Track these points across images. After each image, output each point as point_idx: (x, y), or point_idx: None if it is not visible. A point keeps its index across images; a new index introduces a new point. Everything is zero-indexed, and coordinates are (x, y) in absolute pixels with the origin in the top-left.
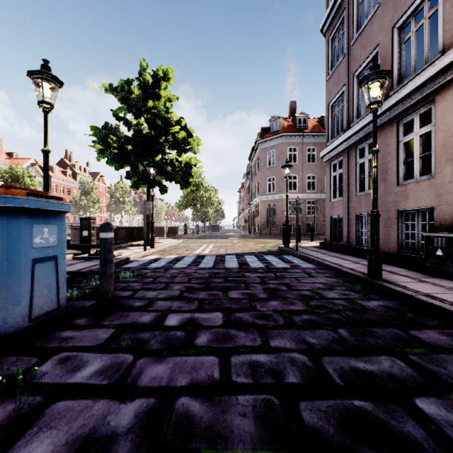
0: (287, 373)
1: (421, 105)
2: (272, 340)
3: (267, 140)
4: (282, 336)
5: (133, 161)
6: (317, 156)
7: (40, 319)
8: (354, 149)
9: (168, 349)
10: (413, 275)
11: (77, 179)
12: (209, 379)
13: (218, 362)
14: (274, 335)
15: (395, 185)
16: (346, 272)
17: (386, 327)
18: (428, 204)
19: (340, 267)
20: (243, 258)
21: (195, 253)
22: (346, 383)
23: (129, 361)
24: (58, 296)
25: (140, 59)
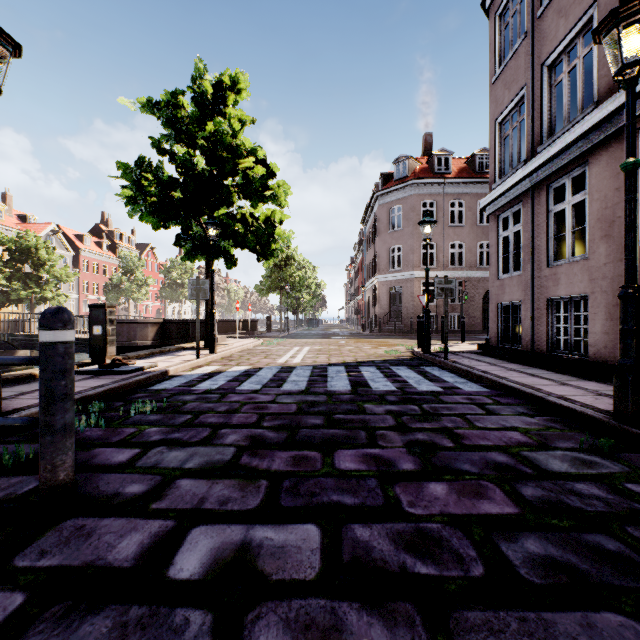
0: None
1: None
2: None
3: (389, 191)
4: None
5: (183, 217)
6: (465, 213)
7: None
8: (545, 189)
9: None
10: None
11: (117, 253)
12: None
13: None
14: None
15: None
16: (557, 405)
17: None
18: None
19: (539, 393)
20: (358, 372)
21: (279, 361)
22: None
23: None
24: None
25: (195, 60)
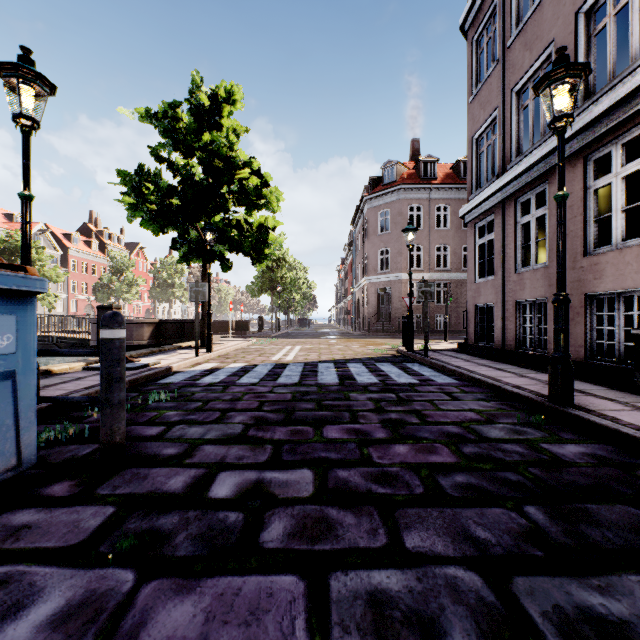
0: (449, 624)
1: (625, 128)
2: (408, 534)
3: (378, 195)
4: (424, 523)
5: (181, 223)
6: (451, 218)
7: None
8: (514, 203)
9: (207, 556)
10: (619, 398)
11: (106, 252)
12: None
13: (304, 591)
14: (410, 522)
15: (580, 256)
16: (510, 392)
17: (610, 501)
18: (638, 285)
19: (498, 383)
20: (346, 368)
21: (273, 359)
22: None
23: (125, 589)
24: (18, 443)
25: (192, 72)
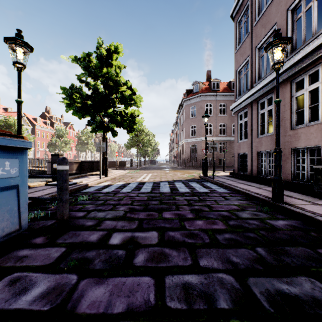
0: (218, 296)
1: (310, 67)
2: (201, 259)
3: (190, 98)
4: (209, 255)
5: (92, 113)
6: (226, 110)
7: (2, 240)
8: (257, 103)
9: (109, 269)
10: (306, 199)
11: (54, 127)
12: (145, 304)
13: (153, 283)
14: (203, 254)
15: (289, 129)
16: (253, 196)
17: (296, 246)
18: (316, 144)
19: (248, 192)
20: (174, 184)
21: (138, 180)
22: (275, 310)
23: (73, 282)
24: (19, 219)
25: (97, 38)
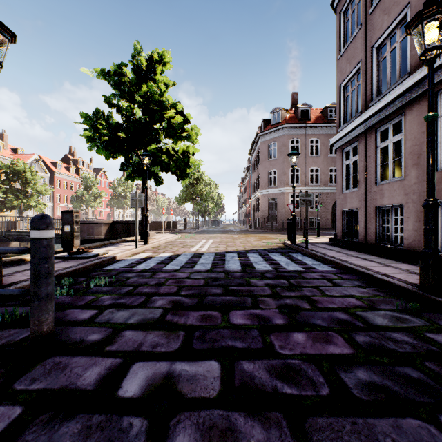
0: None
1: None
2: None
3: (268, 132)
4: (339, 441)
5: (126, 150)
6: (320, 148)
7: None
8: (374, 132)
9: None
10: None
11: (80, 174)
12: None
13: None
14: (324, 438)
15: None
16: (381, 280)
17: None
18: None
19: (369, 271)
20: (246, 257)
21: (192, 250)
22: None
23: None
24: None
25: (134, 42)
